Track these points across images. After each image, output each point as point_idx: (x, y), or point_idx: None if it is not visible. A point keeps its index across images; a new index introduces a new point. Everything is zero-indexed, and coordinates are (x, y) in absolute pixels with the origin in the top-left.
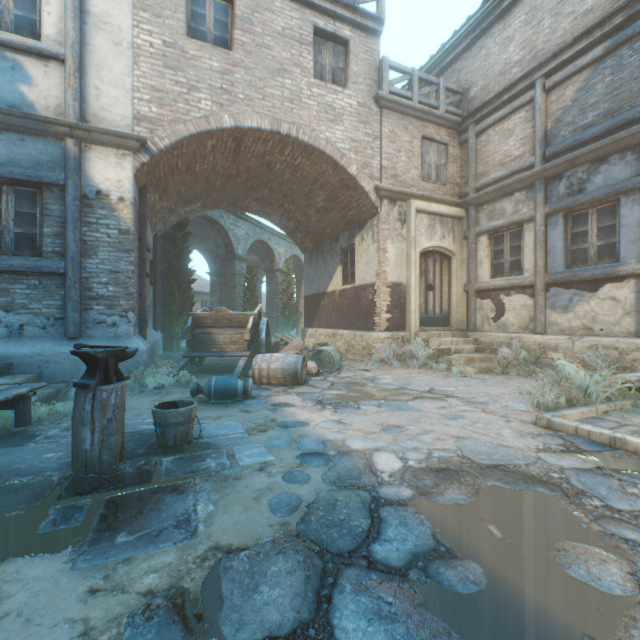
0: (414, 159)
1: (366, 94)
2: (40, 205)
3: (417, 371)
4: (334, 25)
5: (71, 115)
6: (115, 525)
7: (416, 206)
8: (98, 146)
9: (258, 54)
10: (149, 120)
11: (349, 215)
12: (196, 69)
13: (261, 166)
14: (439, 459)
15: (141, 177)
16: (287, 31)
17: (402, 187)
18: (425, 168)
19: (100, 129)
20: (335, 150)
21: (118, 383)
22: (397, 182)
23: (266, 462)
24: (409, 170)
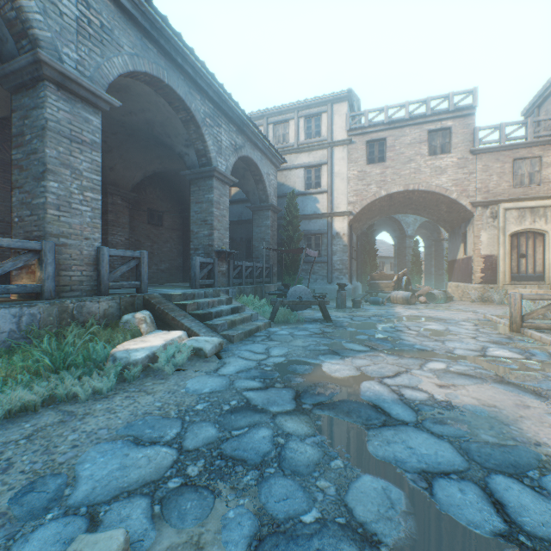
0: (504, 176)
1: (463, 151)
2: (320, 240)
3: (488, 306)
4: (440, 124)
5: (329, 209)
6: (344, 312)
7: (503, 207)
8: (336, 217)
9: (397, 158)
10: (352, 203)
11: (461, 215)
12: (370, 177)
13: (405, 199)
14: (420, 315)
15: (350, 223)
16: (412, 141)
17: (493, 196)
18: (517, 178)
19: (337, 212)
20: (441, 189)
21: (344, 291)
22: (489, 194)
23: (376, 312)
24: (500, 184)
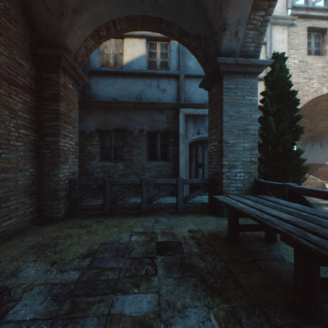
0: None
1: None
2: None
3: None
4: None
5: None
6: None
7: None
8: None
9: None
10: None
11: None
12: (311, 69)
13: (310, 105)
14: None
15: None
16: None
17: None
18: None
19: None
20: None
21: None
22: None
23: None
24: None
